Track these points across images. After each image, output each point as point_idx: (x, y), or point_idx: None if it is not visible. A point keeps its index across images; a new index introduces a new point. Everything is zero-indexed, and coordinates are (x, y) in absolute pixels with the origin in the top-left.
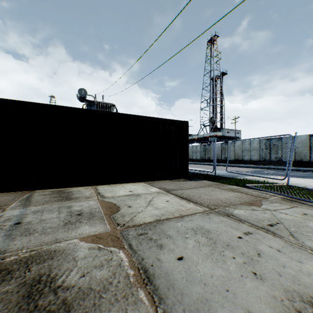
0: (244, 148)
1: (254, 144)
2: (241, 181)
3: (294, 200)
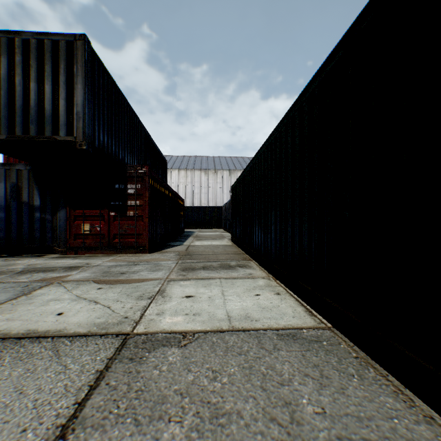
0: None
1: None
2: None
3: None
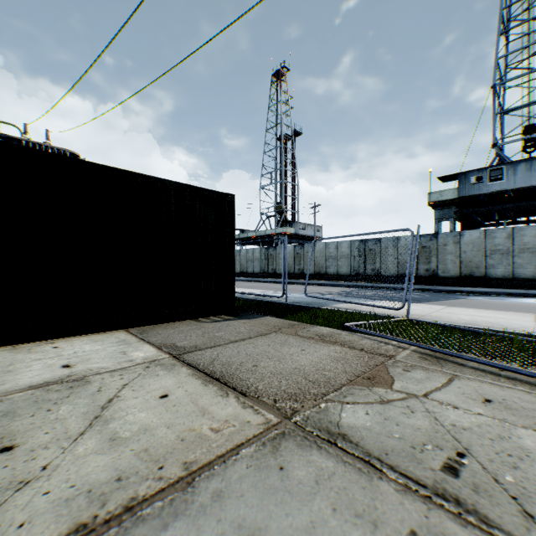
0: (329, 255)
1: (343, 248)
2: (333, 314)
3: (442, 357)
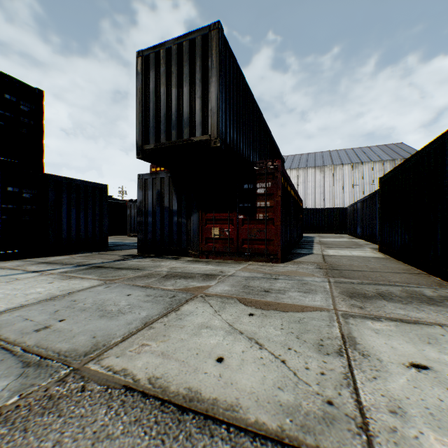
0: None
1: None
2: None
3: None
